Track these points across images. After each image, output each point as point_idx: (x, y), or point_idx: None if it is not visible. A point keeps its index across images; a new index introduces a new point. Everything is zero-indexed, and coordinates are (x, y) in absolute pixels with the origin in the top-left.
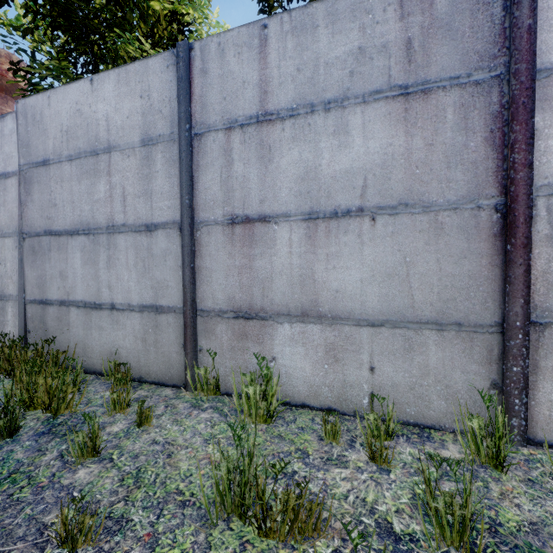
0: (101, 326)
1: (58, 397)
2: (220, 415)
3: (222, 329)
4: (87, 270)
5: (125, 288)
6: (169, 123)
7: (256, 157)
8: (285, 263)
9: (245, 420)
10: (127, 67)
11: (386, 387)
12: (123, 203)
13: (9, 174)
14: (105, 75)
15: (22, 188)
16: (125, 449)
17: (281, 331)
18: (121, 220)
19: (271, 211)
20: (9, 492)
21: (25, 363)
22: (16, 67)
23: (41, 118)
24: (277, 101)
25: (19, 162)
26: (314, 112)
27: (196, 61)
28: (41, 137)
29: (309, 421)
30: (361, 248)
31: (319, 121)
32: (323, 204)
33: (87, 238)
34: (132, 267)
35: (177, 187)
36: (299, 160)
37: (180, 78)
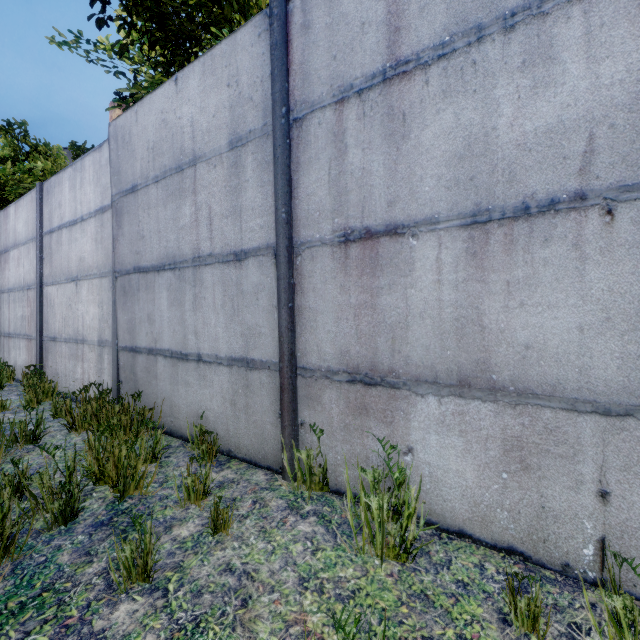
0: (187, 381)
1: (124, 475)
2: (327, 530)
3: (331, 397)
4: (173, 312)
5: (212, 335)
6: (261, 113)
7: (381, 136)
8: (429, 298)
9: (365, 547)
10: (213, 52)
11: (638, 534)
12: (210, 227)
13: (106, 207)
14: (190, 69)
15: (114, 222)
16: (188, 575)
17: (422, 407)
18: (207, 249)
19: (406, 217)
20: (28, 626)
21: (98, 425)
22: (120, 97)
23: (129, 139)
24: (417, 38)
25: (111, 192)
26: (484, 39)
27: (295, 15)
28: (130, 160)
29: (475, 569)
30: (580, 268)
31: (492, 52)
32: (500, 195)
33: (173, 274)
34: (219, 308)
35: (271, 197)
36: (454, 127)
37: (274, 44)
